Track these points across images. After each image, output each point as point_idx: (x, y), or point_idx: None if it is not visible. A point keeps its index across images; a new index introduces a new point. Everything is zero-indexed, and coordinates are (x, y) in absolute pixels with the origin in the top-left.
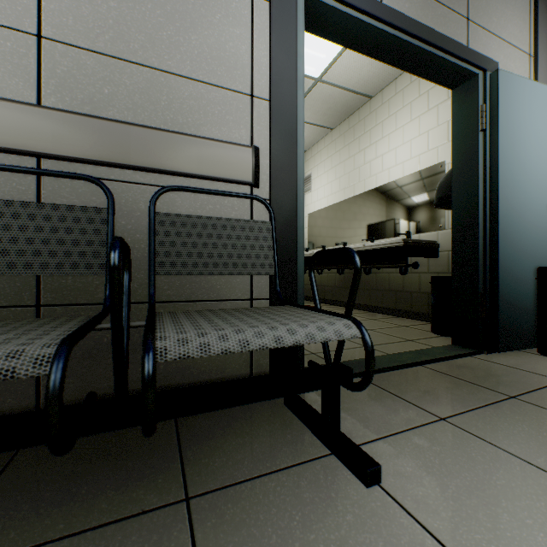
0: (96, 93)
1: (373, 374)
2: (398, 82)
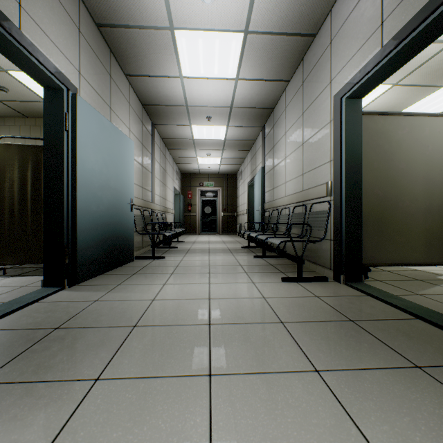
0: (307, 182)
1: (375, 299)
2: None
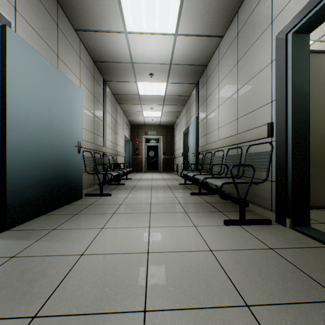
0: (243, 126)
1: None
2: None
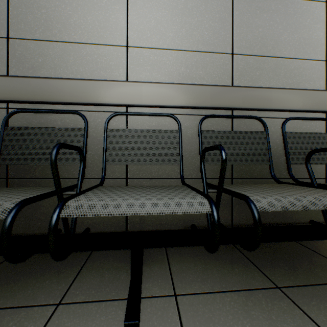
0: (253, 75)
1: None
2: None
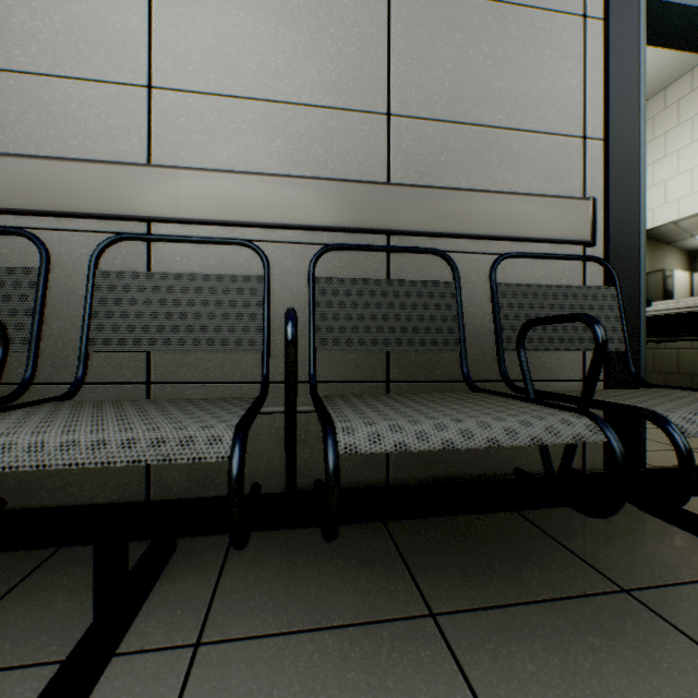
0: (433, 163)
1: None
2: (697, 73)
